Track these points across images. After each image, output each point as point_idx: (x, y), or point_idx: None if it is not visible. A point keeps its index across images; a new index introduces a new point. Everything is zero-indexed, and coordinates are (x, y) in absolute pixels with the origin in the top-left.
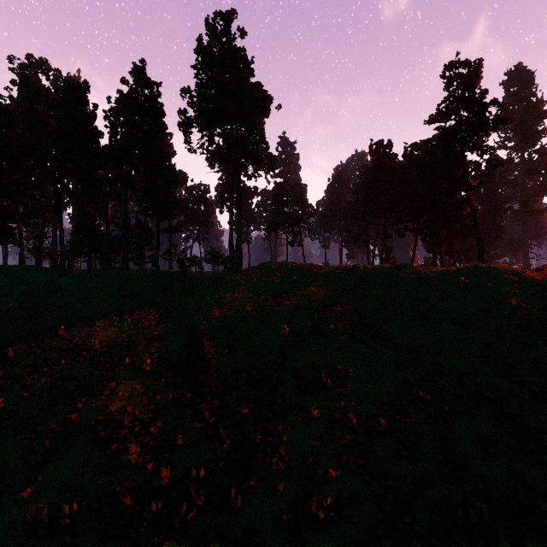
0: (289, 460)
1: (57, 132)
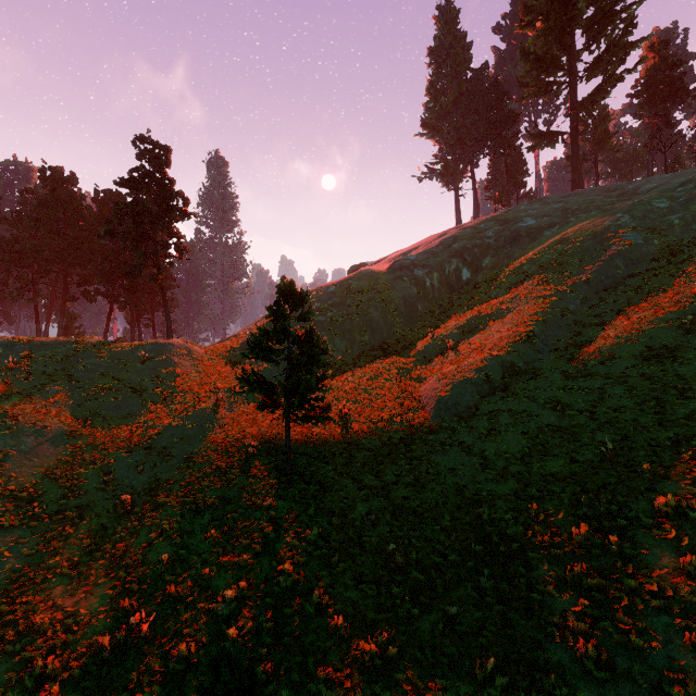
0: None
1: None
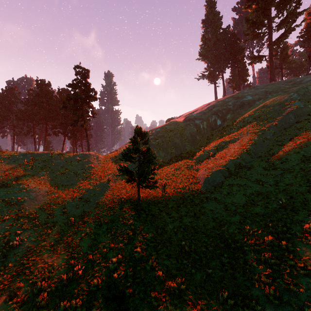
0: None
1: None
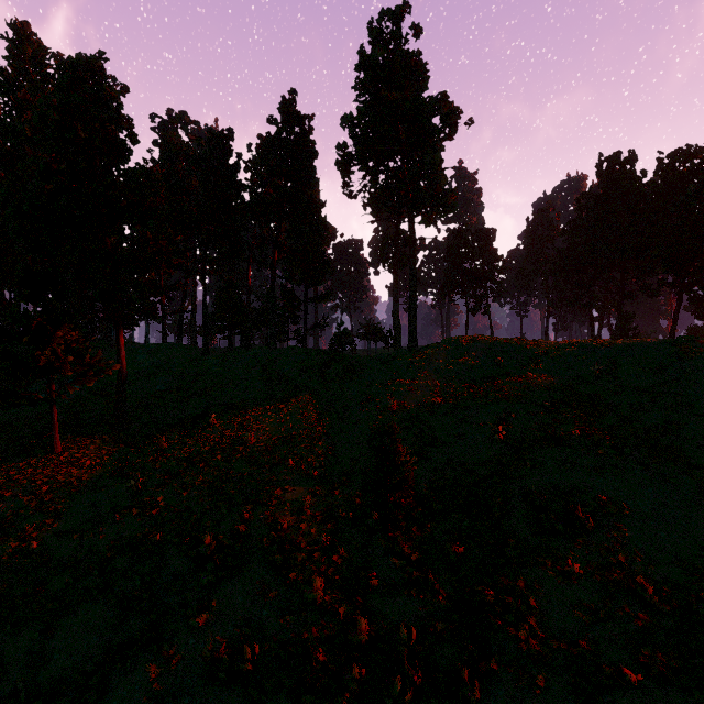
0: (545, 637)
1: (201, 191)
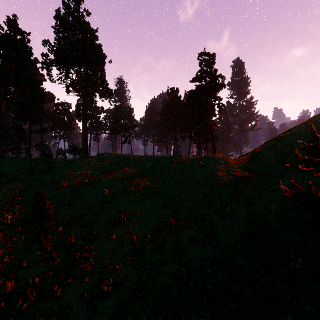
0: (95, 264)
1: None
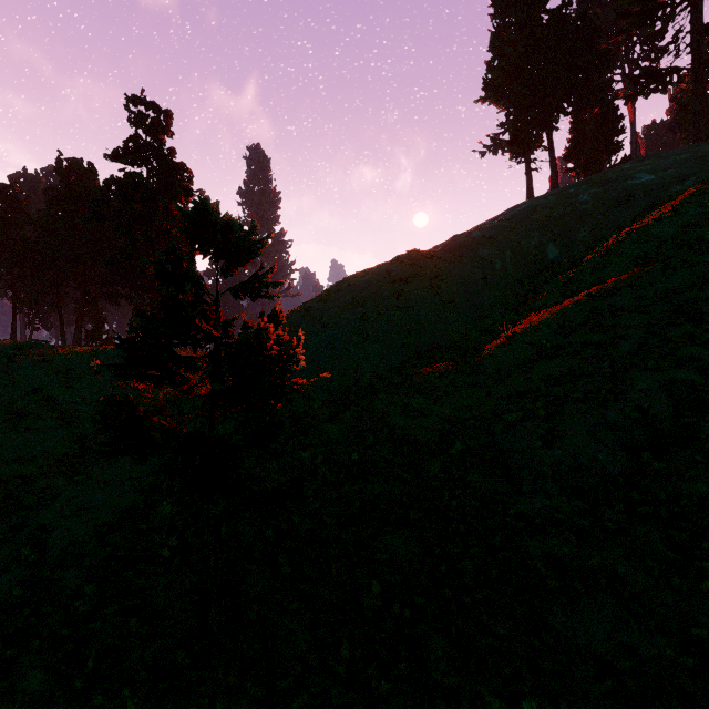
0: None
1: None
